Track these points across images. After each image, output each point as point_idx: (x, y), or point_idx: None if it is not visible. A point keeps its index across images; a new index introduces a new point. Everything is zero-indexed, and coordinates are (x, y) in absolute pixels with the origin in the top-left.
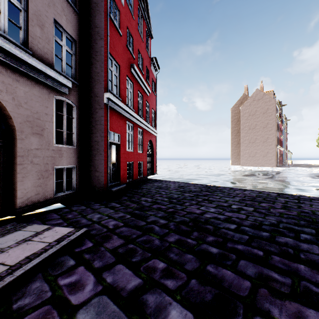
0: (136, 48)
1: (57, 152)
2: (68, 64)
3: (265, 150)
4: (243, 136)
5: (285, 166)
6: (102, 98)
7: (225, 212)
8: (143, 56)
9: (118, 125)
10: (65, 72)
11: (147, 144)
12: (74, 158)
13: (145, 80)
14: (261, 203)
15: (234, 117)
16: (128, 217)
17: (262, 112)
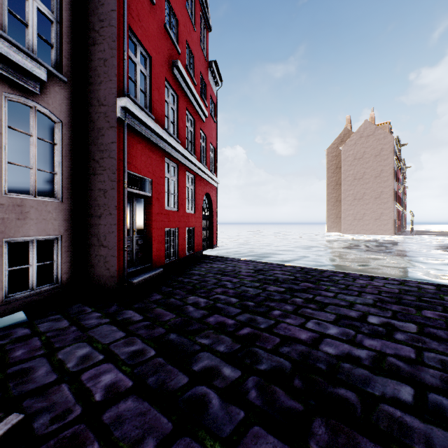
0: (183, 37)
1: (11, 210)
2: (42, 36)
3: (378, 210)
4: (346, 190)
5: (407, 234)
6: (114, 109)
7: (361, 336)
8: (195, 54)
9: (147, 163)
10: (35, 50)
11: (202, 199)
12: (55, 222)
13: (199, 95)
14: (421, 309)
15: (330, 163)
16: (151, 356)
17: (374, 154)
